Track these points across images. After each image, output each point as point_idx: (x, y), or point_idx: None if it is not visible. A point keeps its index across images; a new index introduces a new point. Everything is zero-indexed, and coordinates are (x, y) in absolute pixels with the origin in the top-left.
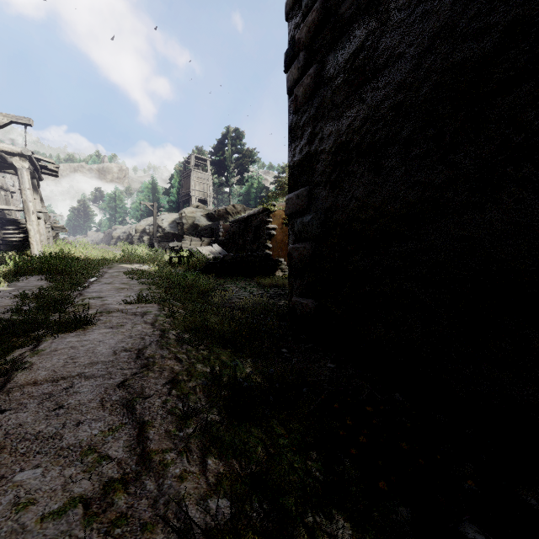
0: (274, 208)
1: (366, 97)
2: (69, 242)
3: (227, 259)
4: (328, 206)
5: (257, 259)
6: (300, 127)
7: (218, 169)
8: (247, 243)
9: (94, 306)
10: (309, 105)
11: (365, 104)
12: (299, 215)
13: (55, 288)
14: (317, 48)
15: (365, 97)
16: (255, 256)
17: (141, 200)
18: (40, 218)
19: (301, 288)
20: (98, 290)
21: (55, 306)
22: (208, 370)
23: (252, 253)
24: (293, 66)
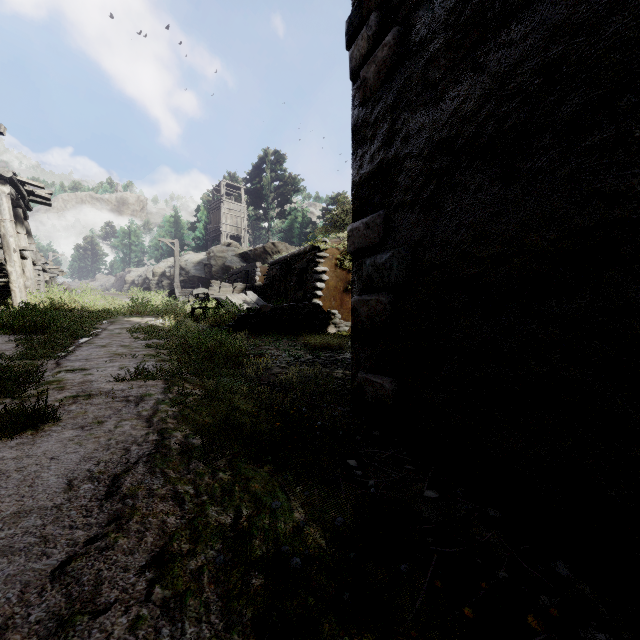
0: (326, 245)
1: (487, 61)
2: (69, 287)
3: (265, 312)
4: (416, 239)
5: (303, 311)
6: (370, 124)
7: (254, 199)
8: (290, 290)
9: (69, 386)
10: (385, 90)
11: (484, 74)
12: (369, 252)
13: (22, 355)
14: (397, 3)
15: (486, 61)
16: (301, 307)
17: (161, 236)
18: (25, 258)
19: (371, 359)
20: (85, 358)
21: (7, 386)
22: (228, 522)
23: (296, 302)
24: (360, 37)
